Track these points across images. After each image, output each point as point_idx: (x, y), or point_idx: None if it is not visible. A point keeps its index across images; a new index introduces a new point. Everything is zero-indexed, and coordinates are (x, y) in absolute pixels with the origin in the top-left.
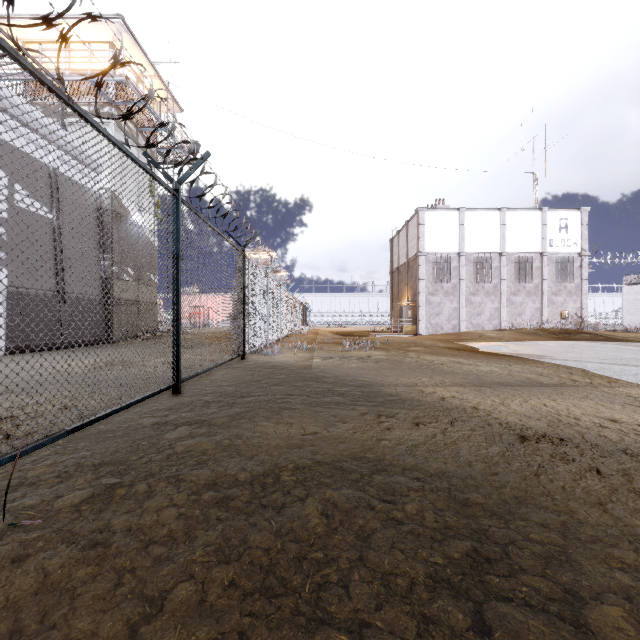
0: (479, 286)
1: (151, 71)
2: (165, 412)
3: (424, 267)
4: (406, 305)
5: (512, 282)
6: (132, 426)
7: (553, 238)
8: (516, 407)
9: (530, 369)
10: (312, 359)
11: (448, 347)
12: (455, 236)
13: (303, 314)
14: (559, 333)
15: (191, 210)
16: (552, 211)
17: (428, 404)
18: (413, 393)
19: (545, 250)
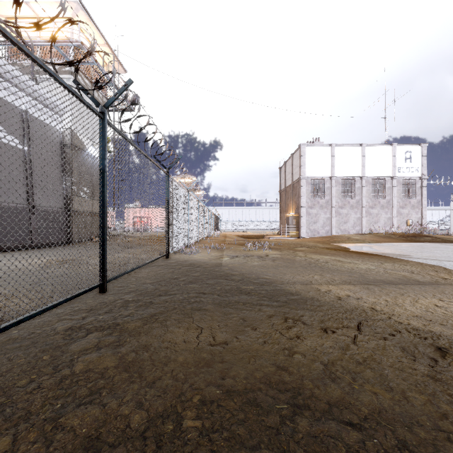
0: (345, 201)
1: (102, 41)
2: (84, 314)
3: (305, 187)
4: (291, 215)
5: (370, 198)
6: (45, 332)
7: (400, 166)
8: (411, 308)
9: (400, 267)
10: (222, 258)
11: (326, 247)
12: (328, 164)
13: (216, 222)
14: (407, 236)
15: (118, 133)
16: (400, 146)
17: (328, 304)
18: (311, 292)
19: (395, 175)
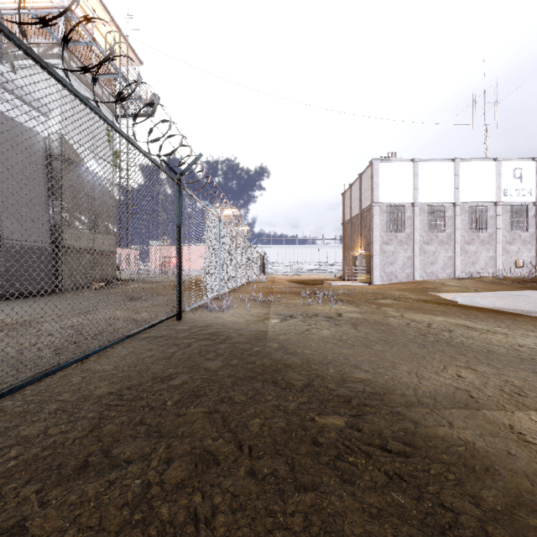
0: (433, 235)
1: (106, 17)
2: None
3: (378, 217)
4: (360, 254)
5: (466, 231)
6: None
7: (507, 188)
8: None
9: None
10: (268, 319)
11: (423, 300)
12: (409, 186)
13: (261, 263)
14: (524, 282)
15: (24, 52)
16: (506, 161)
17: None
18: (513, 452)
19: (499, 199)
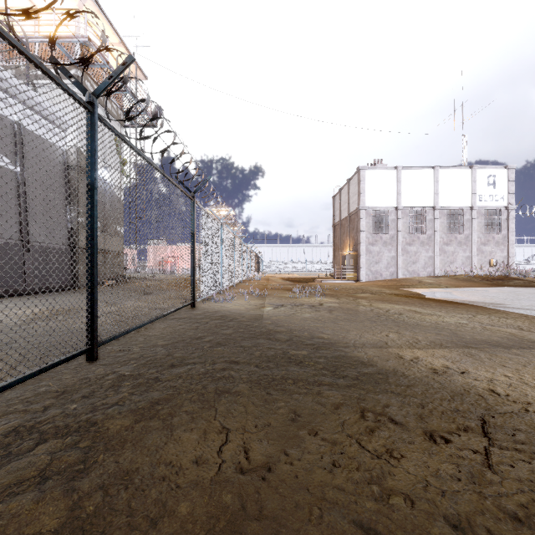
0: (415, 237)
1: (116, 39)
2: (49, 400)
3: (365, 220)
4: (348, 254)
5: (445, 233)
6: None
7: (482, 193)
8: None
9: (501, 321)
10: (263, 307)
11: (395, 294)
12: (393, 192)
13: (256, 262)
14: (492, 279)
15: (118, 136)
16: (481, 169)
17: (422, 383)
18: (390, 360)
19: (475, 204)
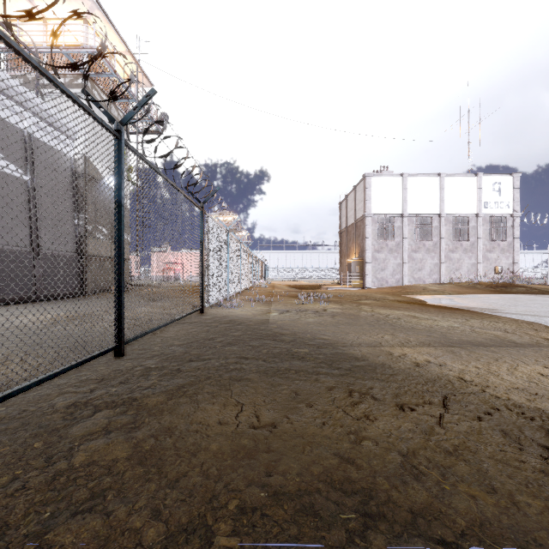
0: (420, 244)
1: (123, 47)
2: (93, 385)
3: (370, 227)
4: (354, 261)
5: (450, 240)
6: (41, 409)
7: (487, 200)
8: (509, 378)
9: (491, 325)
10: (269, 313)
11: (398, 300)
12: (398, 199)
13: (262, 269)
14: (496, 286)
15: (139, 157)
16: (486, 176)
17: (403, 373)
18: (381, 356)
19: (480, 211)
